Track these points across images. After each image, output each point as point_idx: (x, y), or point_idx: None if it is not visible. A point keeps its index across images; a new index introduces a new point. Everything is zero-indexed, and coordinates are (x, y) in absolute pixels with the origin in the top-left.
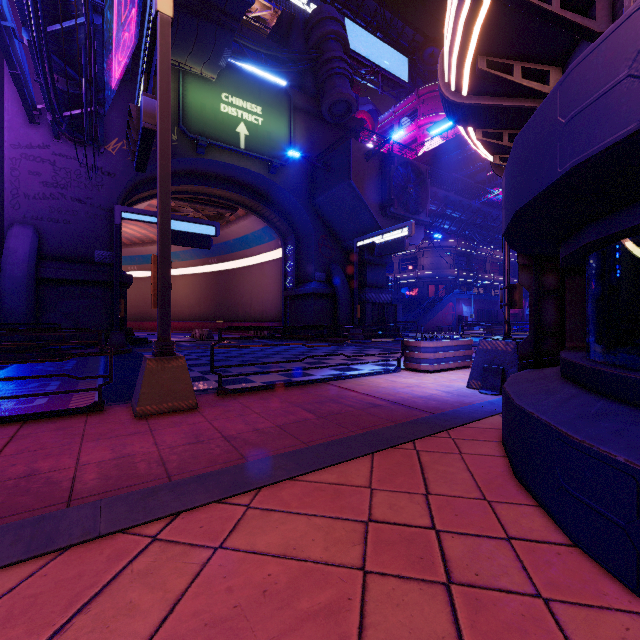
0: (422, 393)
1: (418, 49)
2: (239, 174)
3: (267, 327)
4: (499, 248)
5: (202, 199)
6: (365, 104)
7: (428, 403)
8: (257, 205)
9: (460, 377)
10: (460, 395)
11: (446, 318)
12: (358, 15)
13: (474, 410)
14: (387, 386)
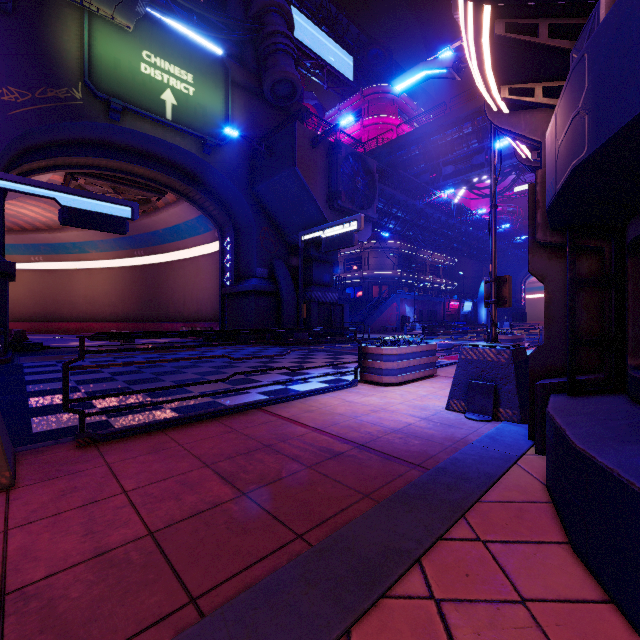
0: (394, 423)
1: (363, 49)
2: (166, 150)
3: (169, 333)
4: (440, 250)
5: (121, 178)
6: (310, 99)
7: (409, 444)
8: (189, 190)
9: (430, 391)
10: (444, 424)
11: (390, 318)
12: (303, 4)
13: (479, 457)
14: (345, 412)
